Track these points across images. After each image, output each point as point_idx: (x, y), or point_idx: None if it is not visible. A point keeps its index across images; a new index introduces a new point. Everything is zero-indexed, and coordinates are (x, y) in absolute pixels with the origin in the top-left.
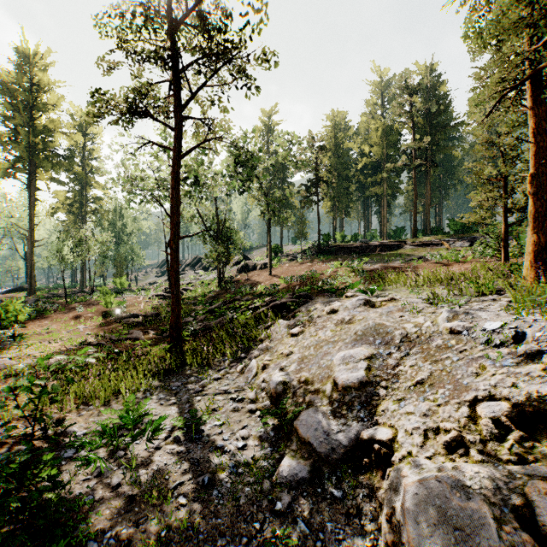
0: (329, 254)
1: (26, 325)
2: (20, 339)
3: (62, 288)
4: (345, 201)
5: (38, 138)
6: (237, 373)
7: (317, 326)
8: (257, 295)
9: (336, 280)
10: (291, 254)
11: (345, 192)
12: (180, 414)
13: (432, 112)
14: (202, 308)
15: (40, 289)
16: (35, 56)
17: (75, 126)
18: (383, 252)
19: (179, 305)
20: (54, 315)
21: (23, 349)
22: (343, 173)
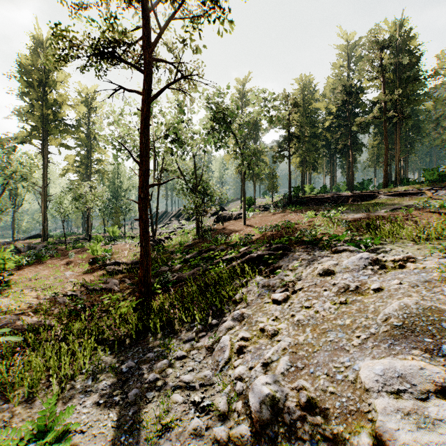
0: (300, 205)
1: (23, 270)
2: (6, 286)
3: (73, 235)
4: (313, 156)
5: (50, 110)
6: (205, 350)
7: (308, 292)
8: (232, 245)
9: (316, 231)
10: (263, 205)
11: (313, 148)
12: (116, 434)
13: (403, 66)
14: (179, 257)
15: (53, 236)
16: (47, 42)
17: (82, 101)
18: (356, 202)
19: (148, 258)
20: (49, 261)
21: (2, 297)
22: (311, 130)
